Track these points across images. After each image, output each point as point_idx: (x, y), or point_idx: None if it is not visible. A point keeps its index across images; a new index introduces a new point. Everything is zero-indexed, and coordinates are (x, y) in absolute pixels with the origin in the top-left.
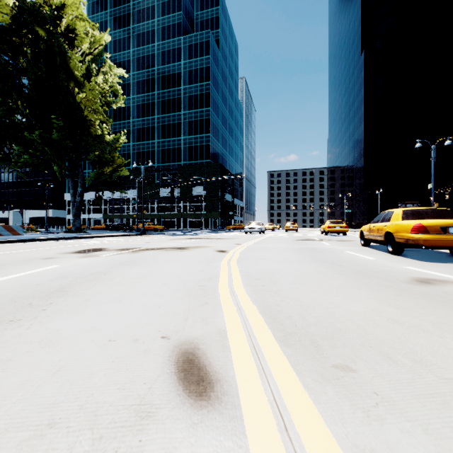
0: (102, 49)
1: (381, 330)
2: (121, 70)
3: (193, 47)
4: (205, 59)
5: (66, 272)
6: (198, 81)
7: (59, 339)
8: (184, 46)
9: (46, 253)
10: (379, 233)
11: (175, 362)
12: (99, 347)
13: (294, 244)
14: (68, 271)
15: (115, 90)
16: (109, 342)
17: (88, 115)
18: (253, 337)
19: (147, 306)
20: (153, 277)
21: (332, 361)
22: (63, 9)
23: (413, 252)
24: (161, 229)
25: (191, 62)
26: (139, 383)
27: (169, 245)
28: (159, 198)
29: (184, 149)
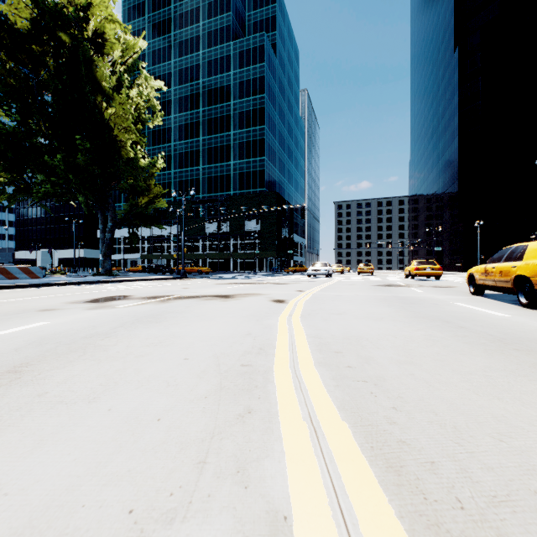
0: (137, 57)
1: None
2: (159, 82)
3: (245, 54)
4: (259, 67)
5: (51, 334)
6: (251, 94)
7: None
8: (234, 53)
9: (50, 303)
10: (504, 277)
11: None
12: None
13: (375, 291)
14: (56, 331)
15: (151, 106)
16: None
17: (119, 134)
18: None
19: (136, 417)
20: (173, 344)
21: None
22: (89, 8)
23: None
24: (206, 272)
25: (242, 72)
26: None
27: (211, 291)
28: (205, 235)
29: (234, 176)
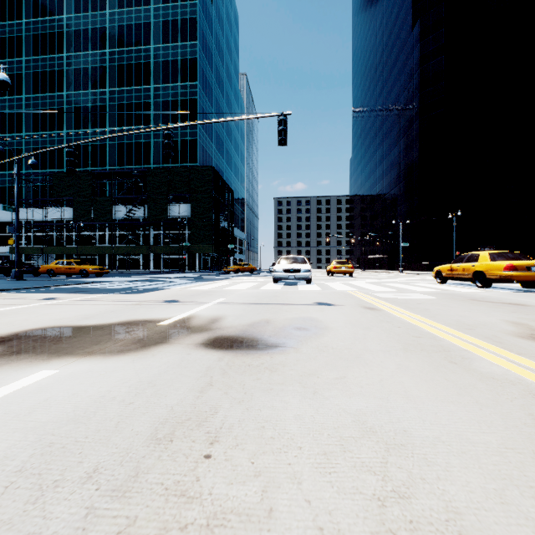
0: None
1: None
2: None
3: None
4: (190, 5)
5: None
6: (178, 39)
7: None
8: None
9: None
10: None
11: None
12: None
13: None
14: None
15: None
16: None
17: None
18: None
19: None
20: None
21: None
22: None
23: None
24: (96, 272)
25: (167, 8)
26: None
27: None
28: (111, 221)
29: (155, 145)
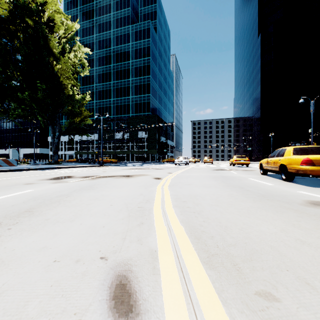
0: (73, 34)
1: (293, 251)
2: (87, 49)
3: (138, 33)
4: (147, 41)
5: (38, 195)
6: (142, 57)
7: (11, 259)
8: (132, 32)
9: (28, 180)
10: (275, 165)
11: (109, 286)
12: (43, 269)
13: (210, 173)
14: (40, 194)
15: (82, 63)
16: (53, 263)
17: (63, 80)
18: (181, 258)
19: (94, 226)
20: (104, 199)
21: (254, 287)
22: (45, 5)
23: (301, 179)
24: (115, 162)
25: (137, 43)
26: (69, 313)
27: (119, 173)
28: (114, 140)
29: (132, 105)
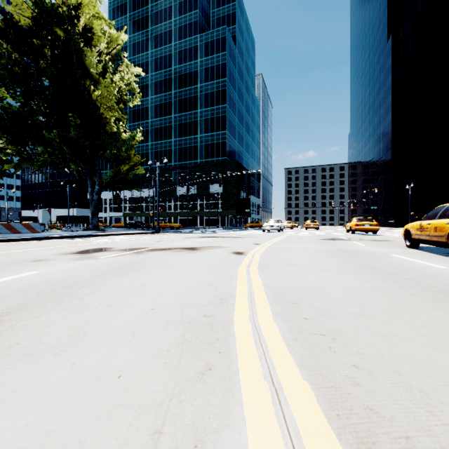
0: (119, 48)
1: None
2: (138, 68)
3: (209, 45)
4: (221, 55)
5: (36, 283)
6: (214, 78)
7: None
8: (200, 44)
9: (43, 254)
10: (439, 232)
11: None
12: None
13: (321, 244)
14: (41, 281)
15: (131, 89)
16: None
17: (104, 112)
18: None
19: (98, 374)
20: (143, 294)
21: None
22: (79, 7)
23: None
24: (177, 227)
25: (207, 60)
26: None
27: (180, 244)
28: (176, 196)
29: (200, 147)
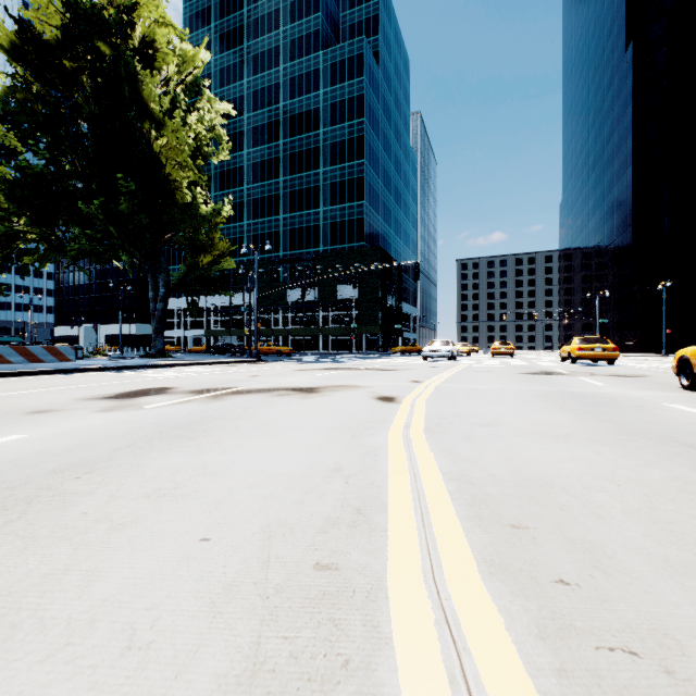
0: (197, 73)
1: None
2: (226, 104)
3: (338, 67)
4: (357, 83)
5: (3, 462)
6: (346, 119)
7: None
8: (324, 66)
9: (55, 399)
10: None
11: None
12: None
13: (528, 383)
14: (16, 457)
15: (216, 137)
16: None
17: (172, 171)
18: None
19: None
20: (196, 494)
21: None
22: (134, 8)
23: None
24: (288, 353)
25: (335, 90)
26: None
27: (288, 382)
28: (286, 304)
29: (324, 227)
